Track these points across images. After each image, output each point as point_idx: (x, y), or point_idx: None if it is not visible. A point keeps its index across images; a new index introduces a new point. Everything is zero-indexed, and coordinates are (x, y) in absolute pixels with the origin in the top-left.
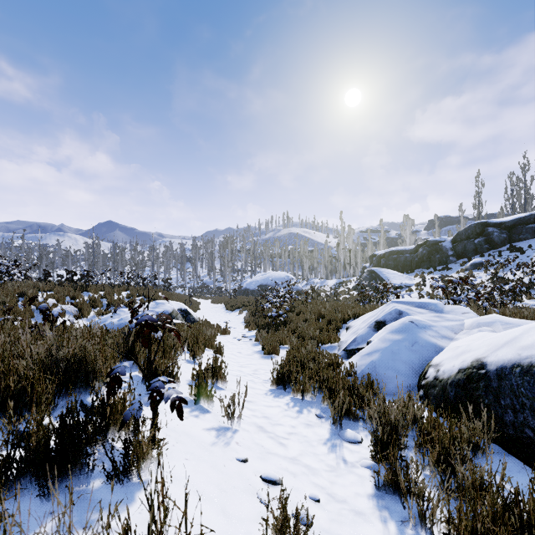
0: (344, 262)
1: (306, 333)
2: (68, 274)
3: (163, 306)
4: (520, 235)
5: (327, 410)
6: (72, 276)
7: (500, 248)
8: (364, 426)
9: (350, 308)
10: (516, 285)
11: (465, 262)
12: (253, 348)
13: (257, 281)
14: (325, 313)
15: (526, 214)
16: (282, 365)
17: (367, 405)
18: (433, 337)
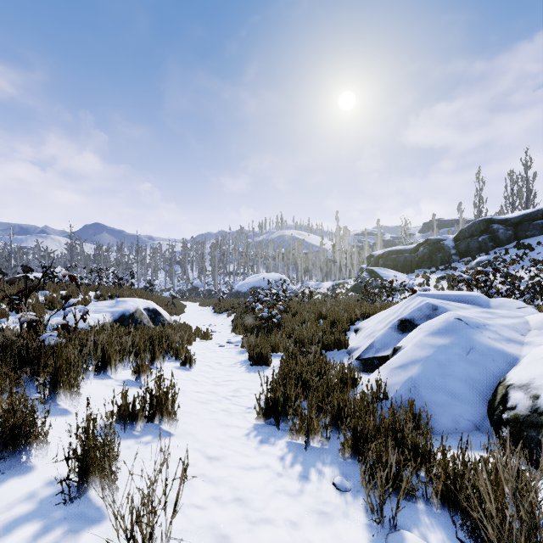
0: (340, 263)
1: (305, 338)
2: (25, 271)
3: (124, 304)
4: (527, 232)
5: (351, 471)
6: (26, 272)
7: (506, 246)
8: (429, 514)
9: (357, 307)
10: (535, 282)
11: (469, 261)
12: (238, 356)
13: (249, 283)
14: (327, 313)
15: (532, 210)
16: (274, 387)
17: (422, 461)
18: (495, 340)
